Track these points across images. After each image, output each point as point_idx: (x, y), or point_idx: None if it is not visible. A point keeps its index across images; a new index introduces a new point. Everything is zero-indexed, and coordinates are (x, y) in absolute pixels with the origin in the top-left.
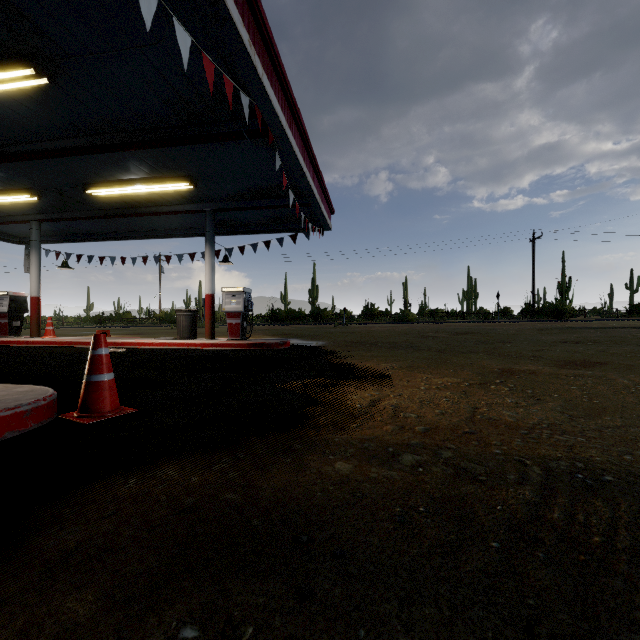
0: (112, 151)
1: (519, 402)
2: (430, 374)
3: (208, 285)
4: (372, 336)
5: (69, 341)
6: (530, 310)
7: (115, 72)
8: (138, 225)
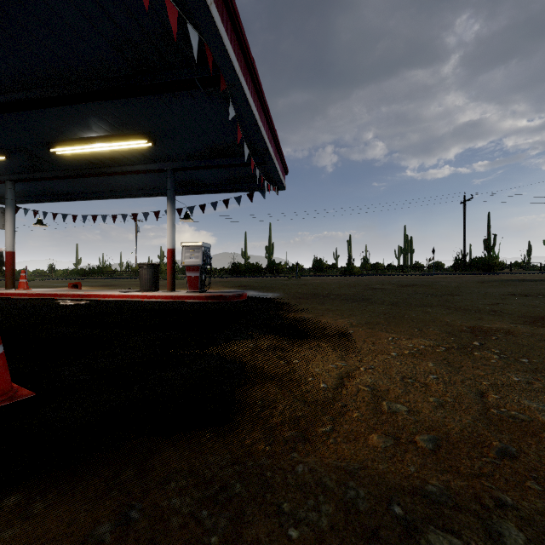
0: (66, 104)
1: (531, 382)
2: (394, 333)
3: (169, 240)
4: (323, 288)
5: (39, 293)
6: (461, 264)
7: (52, 6)
8: (107, 185)
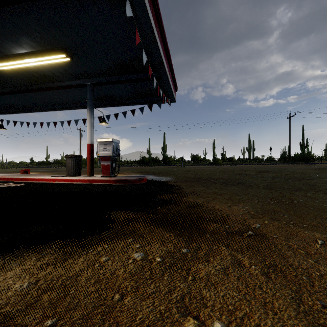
0: None
1: None
2: (310, 229)
3: (88, 137)
4: (203, 173)
5: None
6: (288, 157)
7: None
8: (48, 100)
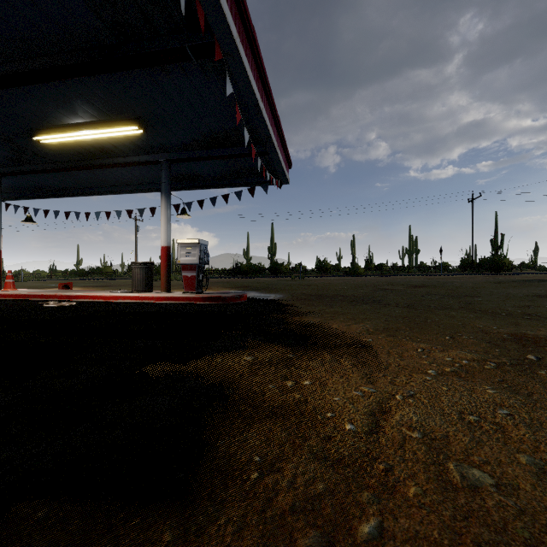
0: (42, 81)
1: None
2: (421, 342)
3: (164, 237)
4: (329, 289)
5: (24, 294)
6: (469, 264)
7: None
8: (100, 180)
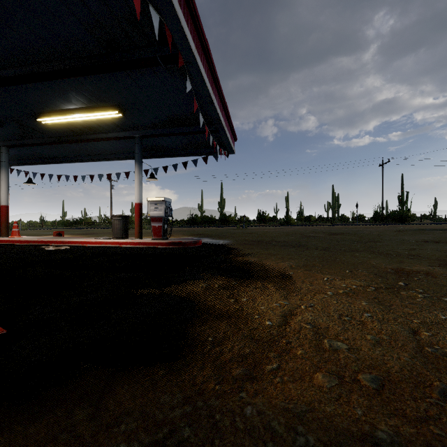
0: (48, 79)
1: None
2: (328, 274)
3: (137, 196)
4: (266, 236)
5: (28, 240)
6: (380, 216)
7: None
8: (86, 150)
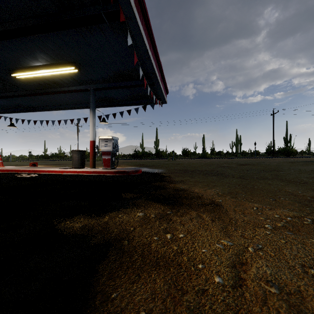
0: (13, 37)
1: None
2: (254, 202)
3: (91, 135)
4: (190, 166)
5: (7, 169)
6: (271, 151)
7: None
8: (54, 101)
